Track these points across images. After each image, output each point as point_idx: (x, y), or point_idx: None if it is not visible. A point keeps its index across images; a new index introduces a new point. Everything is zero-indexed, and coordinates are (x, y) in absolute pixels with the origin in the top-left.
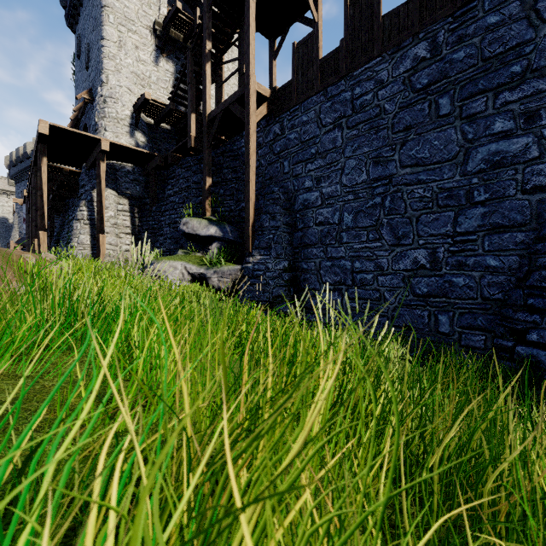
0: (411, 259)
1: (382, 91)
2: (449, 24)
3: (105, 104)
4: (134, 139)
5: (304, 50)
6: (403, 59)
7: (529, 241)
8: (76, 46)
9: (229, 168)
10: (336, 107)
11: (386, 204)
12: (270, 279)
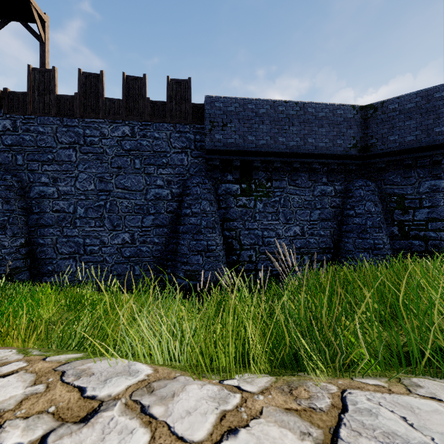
0: (122, 238)
1: (105, 140)
2: (139, 125)
3: None
4: None
5: (40, 77)
6: (117, 129)
7: (168, 232)
8: None
9: None
10: (71, 135)
11: (107, 206)
12: (6, 255)
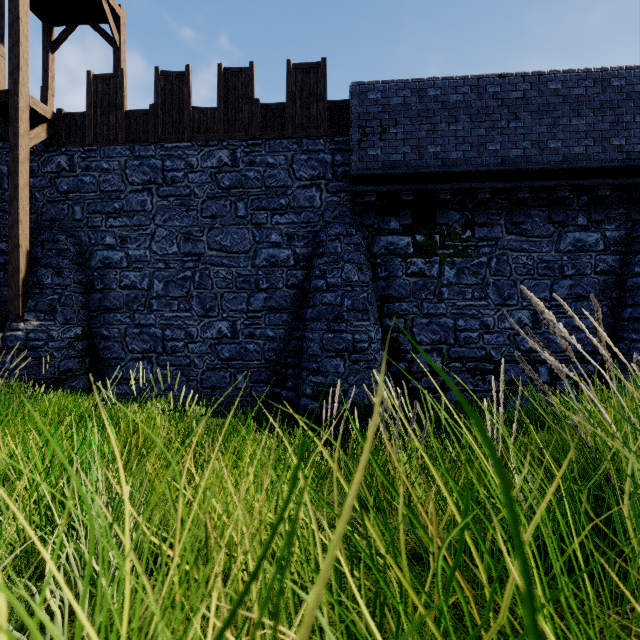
0: (217, 329)
1: (193, 175)
2: (244, 146)
3: None
4: None
5: (104, 88)
6: (211, 156)
7: (289, 320)
8: None
9: None
10: (145, 170)
11: (196, 278)
12: (55, 350)
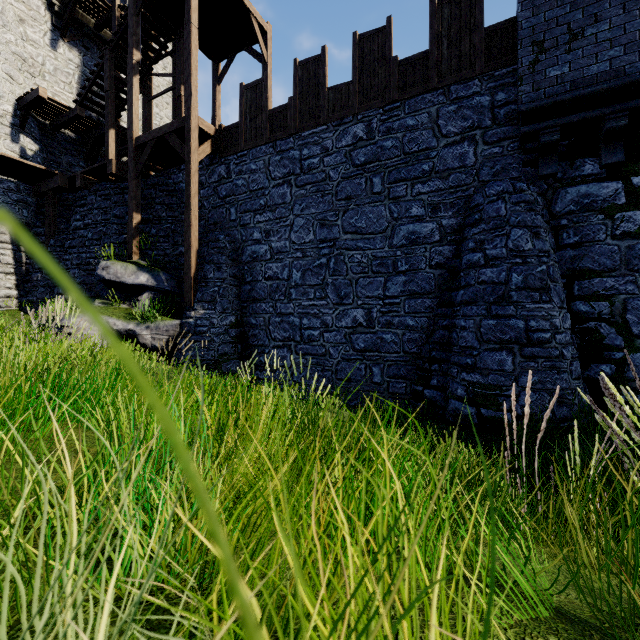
0: (352, 318)
1: (328, 158)
2: (380, 114)
3: None
4: (18, 145)
5: (252, 95)
6: (345, 134)
7: (434, 306)
8: None
9: (163, 204)
10: (285, 163)
11: (330, 265)
12: (215, 336)
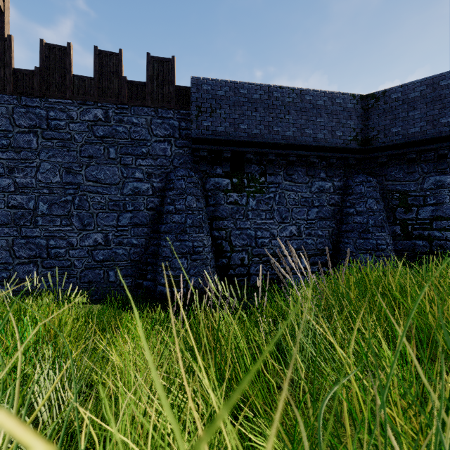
0: (93, 239)
1: (73, 125)
2: (115, 108)
3: None
4: None
5: None
6: (88, 112)
7: (149, 232)
8: None
9: None
10: (31, 117)
11: (75, 202)
12: None
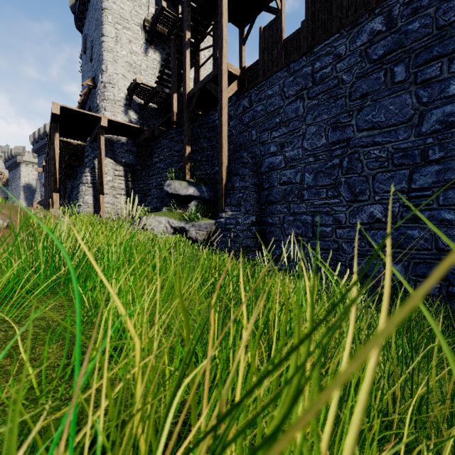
0: (367, 214)
1: (340, 64)
2: None
3: (105, 89)
4: (128, 117)
5: (269, 33)
6: (360, 33)
7: None
8: (83, 44)
9: (205, 138)
10: (298, 81)
11: (343, 164)
12: (239, 232)
